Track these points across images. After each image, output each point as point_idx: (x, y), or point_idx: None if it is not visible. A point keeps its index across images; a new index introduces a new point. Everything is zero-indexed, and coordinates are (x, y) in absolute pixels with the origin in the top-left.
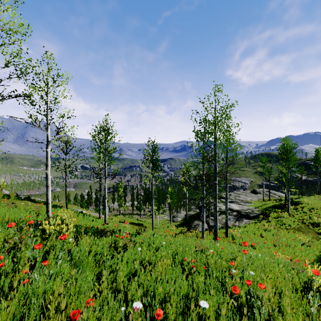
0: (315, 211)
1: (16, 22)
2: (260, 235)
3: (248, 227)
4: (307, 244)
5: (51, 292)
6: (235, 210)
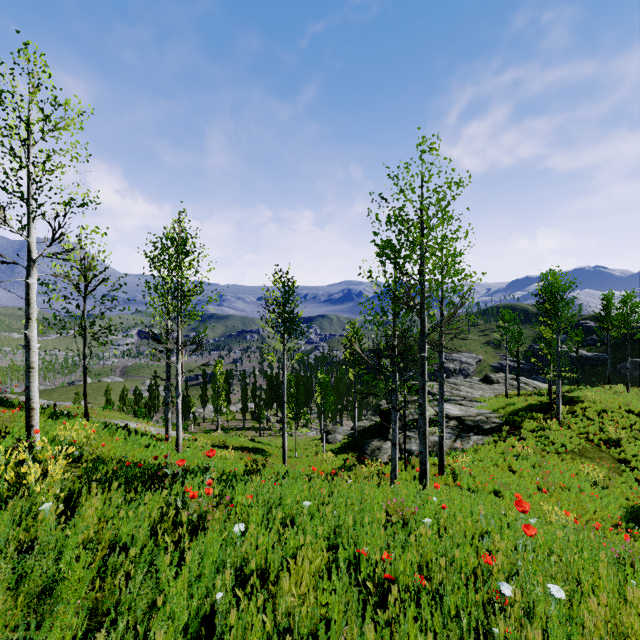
0: (609, 417)
1: None
2: (508, 468)
3: (482, 452)
4: (602, 483)
5: None
6: (453, 418)
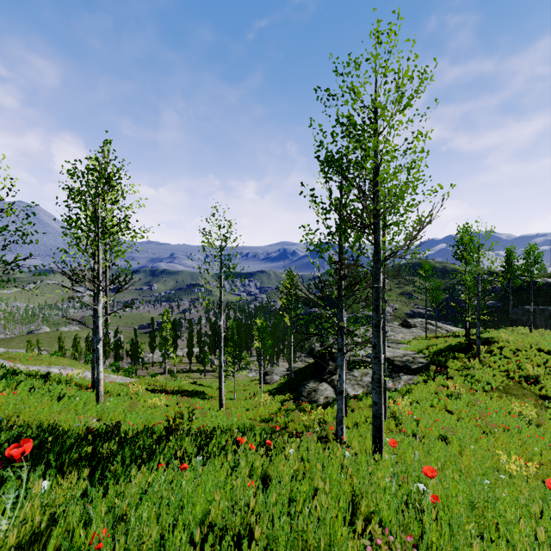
0: (524, 355)
1: None
2: (443, 408)
3: (416, 392)
4: (535, 421)
5: None
6: None
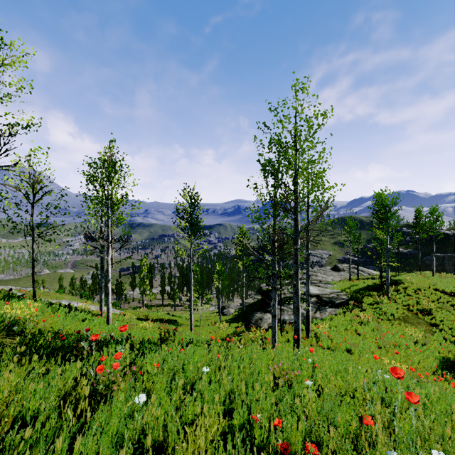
0: (422, 293)
1: None
2: (354, 331)
3: (336, 320)
4: (421, 341)
5: None
6: (314, 295)
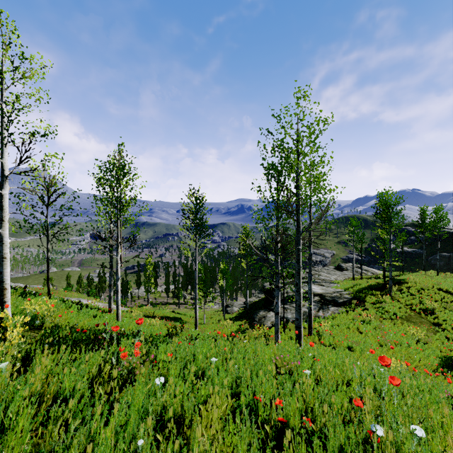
0: (426, 293)
1: None
2: (357, 330)
3: (338, 319)
4: (423, 340)
5: None
6: (317, 294)
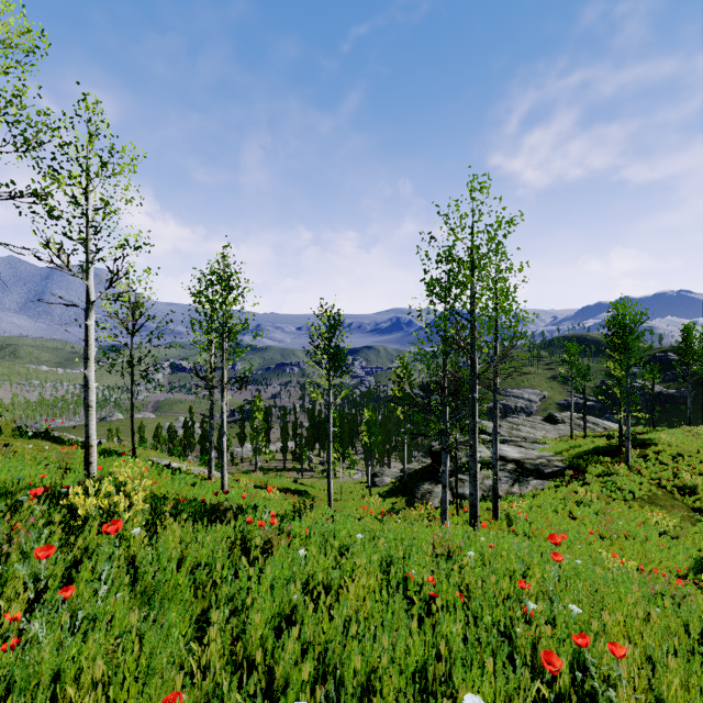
0: (685, 462)
1: (12, 24)
2: (568, 514)
3: (541, 498)
4: (672, 532)
5: (77, 670)
6: (511, 460)
